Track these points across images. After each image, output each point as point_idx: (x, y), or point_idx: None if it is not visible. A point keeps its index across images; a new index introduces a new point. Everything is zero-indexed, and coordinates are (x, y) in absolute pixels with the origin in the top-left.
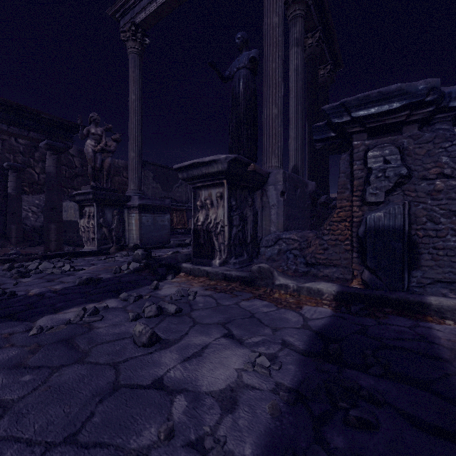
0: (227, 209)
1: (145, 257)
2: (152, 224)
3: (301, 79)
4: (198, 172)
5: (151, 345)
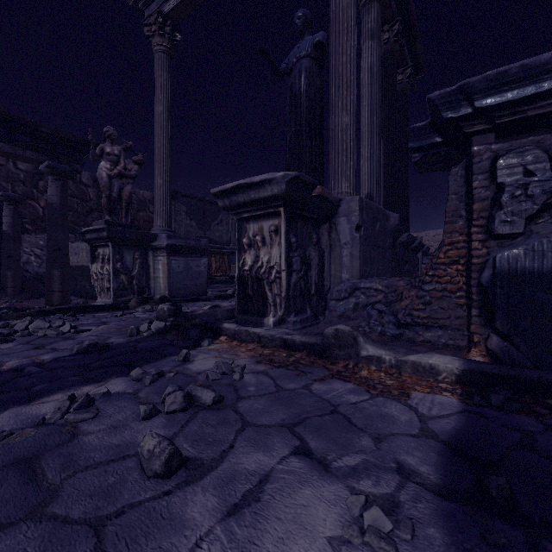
0: (285, 247)
1: (173, 314)
2: (185, 270)
3: (377, 82)
4: (245, 197)
5: (169, 474)
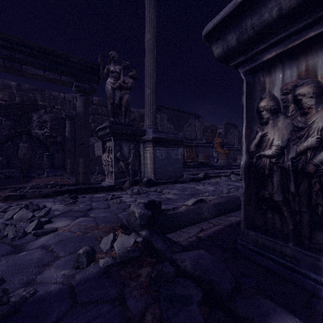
0: None
1: (147, 222)
2: (166, 158)
3: None
4: (282, 1)
5: None
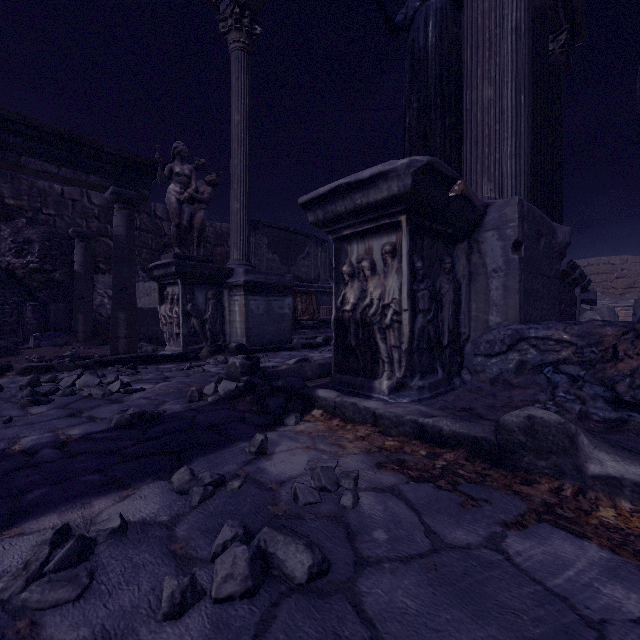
0: (408, 275)
1: (247, 371)
2: (265, 313)
3: (526, 45)
4: (346, 204)
5: None
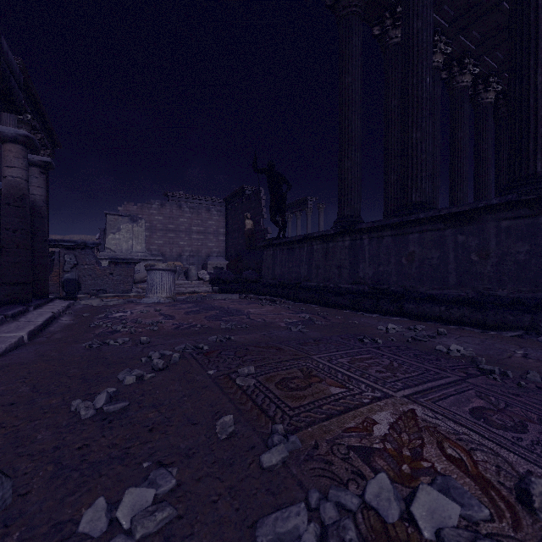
0: None
1: None
2: None
3: None
4: None
5: None
